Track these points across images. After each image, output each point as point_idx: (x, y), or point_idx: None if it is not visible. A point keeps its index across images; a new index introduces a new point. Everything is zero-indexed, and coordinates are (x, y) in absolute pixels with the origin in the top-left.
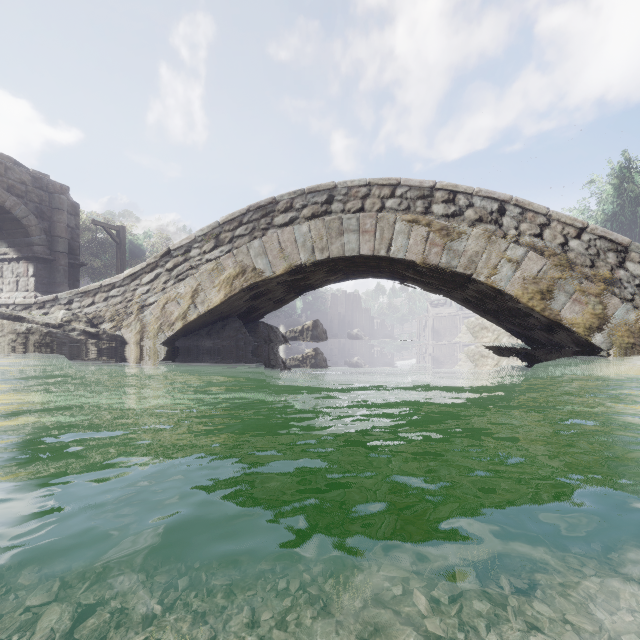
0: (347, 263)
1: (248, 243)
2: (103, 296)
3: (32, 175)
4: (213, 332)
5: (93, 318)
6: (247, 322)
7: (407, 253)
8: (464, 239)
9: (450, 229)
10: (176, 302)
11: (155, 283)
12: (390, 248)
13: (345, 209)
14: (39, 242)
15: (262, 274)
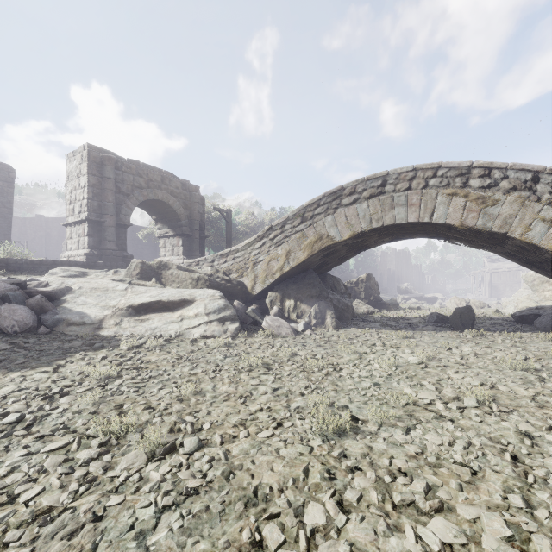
0: (397, 228)
1: (324, 218)
2: (232, 257)
3: (181, 182)
4: (297, 280)
5: (226, 271)
6: (318, 274)
7: (447, 219)
8: (498, 205)
9: (485, 198)
10: (276, 260)
11: (263, 248)
12: (432, 216)
13: (395, 189)
14: (185, 224)
15: (333, 239)
